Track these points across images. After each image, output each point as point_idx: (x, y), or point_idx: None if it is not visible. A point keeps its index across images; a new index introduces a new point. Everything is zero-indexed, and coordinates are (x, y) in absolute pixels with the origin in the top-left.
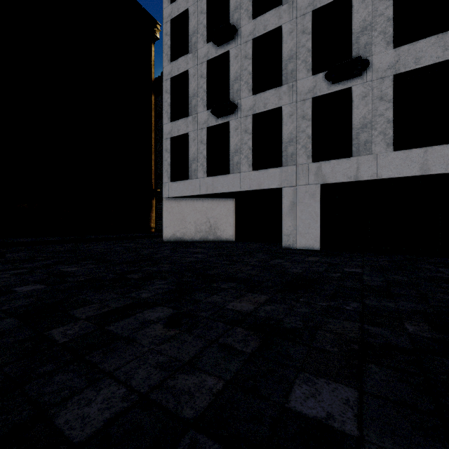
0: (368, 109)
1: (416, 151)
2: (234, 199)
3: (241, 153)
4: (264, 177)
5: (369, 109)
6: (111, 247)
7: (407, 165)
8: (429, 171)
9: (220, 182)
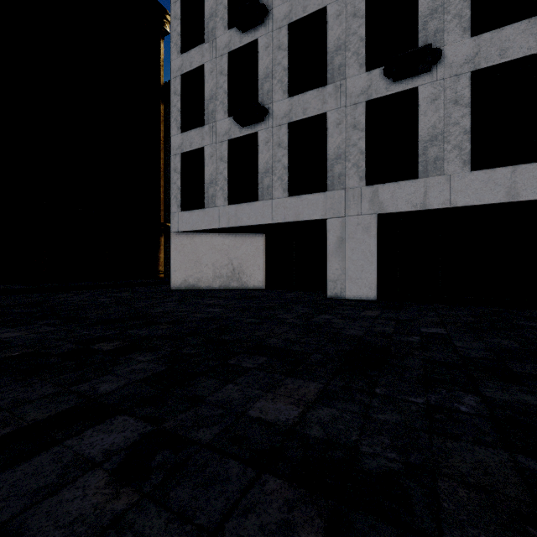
0: (439, 115)
1: (501, 171)
2: (264, 235)
3: (273, 173)
4: (304, 204)
5: (440, 116)
6: (96, 298)
7: (489, 190)
8: (517, 197)
9: (246, 211)
